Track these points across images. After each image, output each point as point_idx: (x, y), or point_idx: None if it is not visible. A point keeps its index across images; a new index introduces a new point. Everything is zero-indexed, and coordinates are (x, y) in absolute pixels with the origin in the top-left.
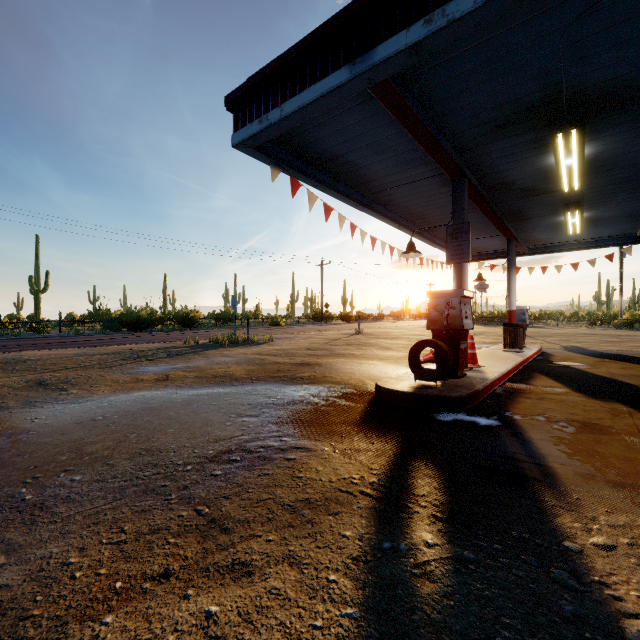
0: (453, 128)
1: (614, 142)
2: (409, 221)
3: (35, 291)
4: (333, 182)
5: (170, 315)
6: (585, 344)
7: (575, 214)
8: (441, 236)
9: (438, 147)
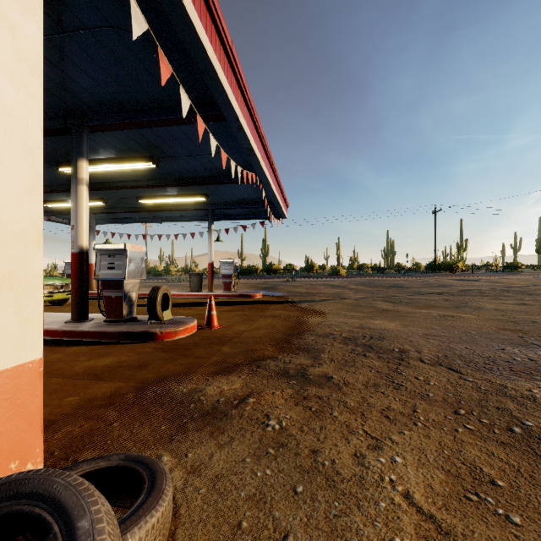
0: (60, 209)
1: (61, 196)
2: (165, 216)
3: (264, 255)
4: (103, 220)
5: (322, 267)
6: (358, 302)
7: (157, 199)
8: (204, 214)
9: (66, 214)
